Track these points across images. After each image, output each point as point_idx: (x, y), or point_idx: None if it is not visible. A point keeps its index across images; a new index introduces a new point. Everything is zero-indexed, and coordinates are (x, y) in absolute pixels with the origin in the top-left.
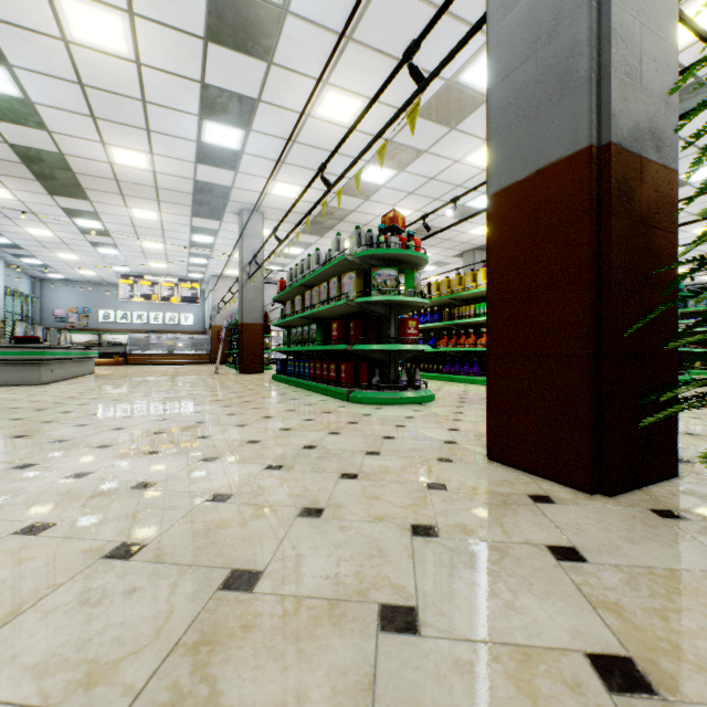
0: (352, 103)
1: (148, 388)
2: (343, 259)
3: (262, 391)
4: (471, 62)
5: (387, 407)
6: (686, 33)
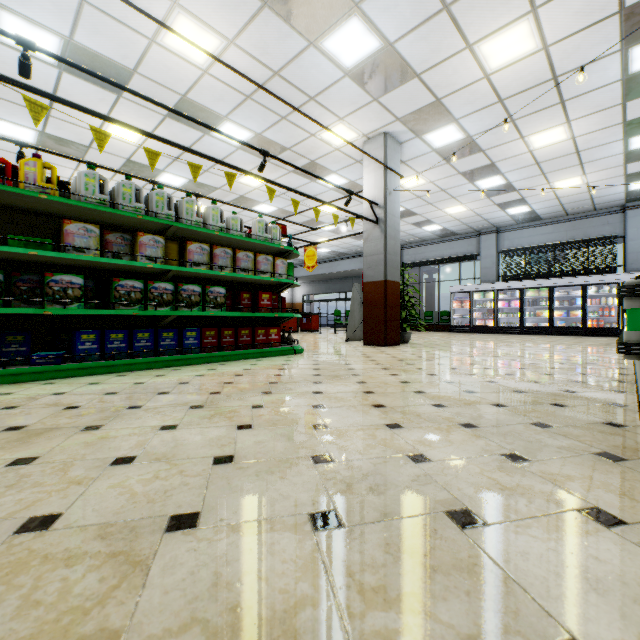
0: (201, 55)
1: (150, 434)
2: (291, 249)
3: (227, 370)
4: (242, 127)
5: (309, 351)
6: (247, 180)
